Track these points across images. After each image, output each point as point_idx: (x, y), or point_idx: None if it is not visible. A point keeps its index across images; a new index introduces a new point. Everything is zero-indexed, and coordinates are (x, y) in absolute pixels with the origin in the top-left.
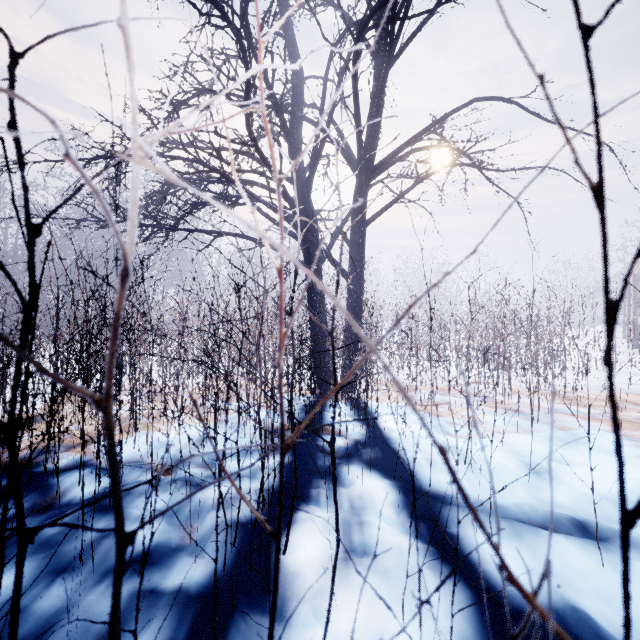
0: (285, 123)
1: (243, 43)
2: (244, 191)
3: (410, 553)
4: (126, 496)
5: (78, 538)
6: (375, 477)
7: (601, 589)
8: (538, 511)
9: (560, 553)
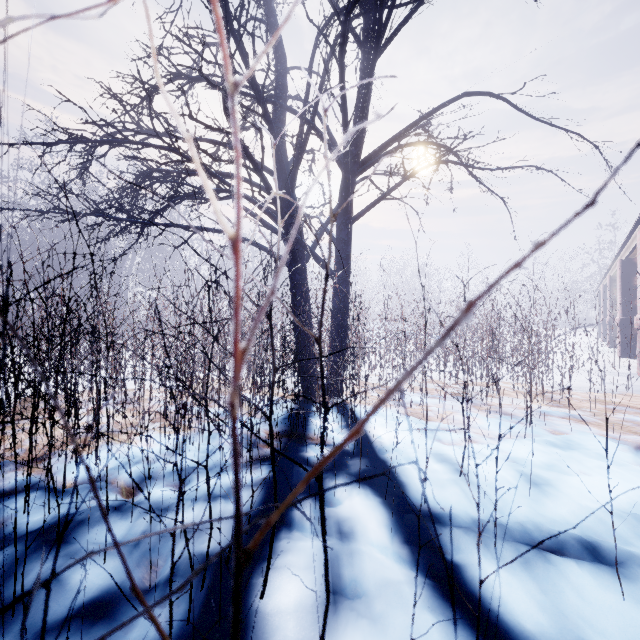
0: (267, 112)
1: None
2: (224, 183)
3: (408, 592)
4: (78, 527)
5: (11, 586)
6: (365, 494)
7: (625, 630)
8: (543, 531)
9: (575, 584)
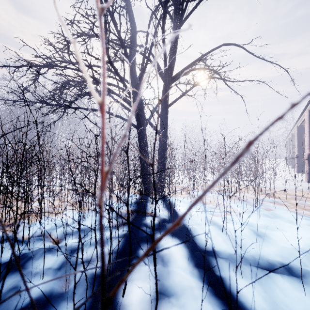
0: (127, 52)
1: (102, 1)
2: None
3: (197, 292)
4: (29, 260)
5: None
6: (175, 241)
7: None
8: (264, 260)
9: (280, 287)
